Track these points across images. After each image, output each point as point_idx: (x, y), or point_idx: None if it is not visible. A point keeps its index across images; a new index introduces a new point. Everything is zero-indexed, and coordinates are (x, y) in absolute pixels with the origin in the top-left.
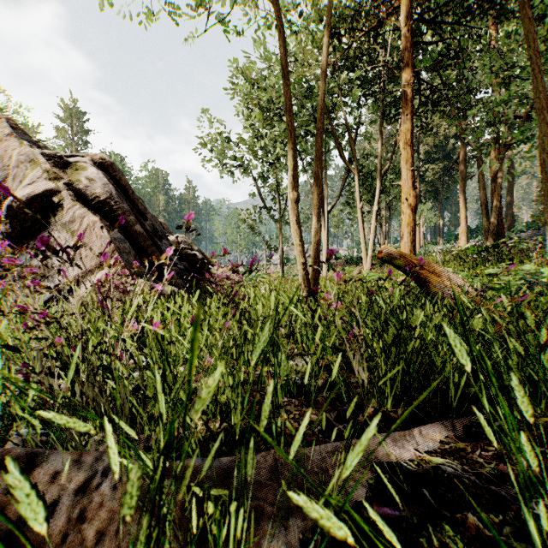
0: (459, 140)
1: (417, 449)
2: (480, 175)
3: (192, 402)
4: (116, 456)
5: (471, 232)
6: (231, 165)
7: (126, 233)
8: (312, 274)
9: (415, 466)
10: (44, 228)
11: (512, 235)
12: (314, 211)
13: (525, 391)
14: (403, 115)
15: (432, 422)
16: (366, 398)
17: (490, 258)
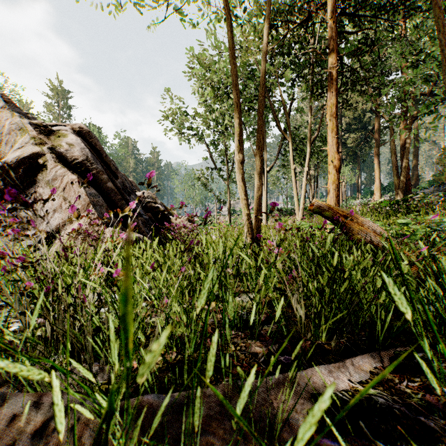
0: (374, 114)
1: (350, 379)
2: (392, 142)
3: (150, 338)
4: (60, 414)
5: (383, 189)
6: (188, 134)
7: (100, 189)
8: (255, 223)
9: (350, 396)
10: (32, 185)
11: (417, 191)
12: (257, 170)
13: (439, 325)
14: (329, 92)
15: (362, 353)
16: (304, 332)
17: (400, 210)
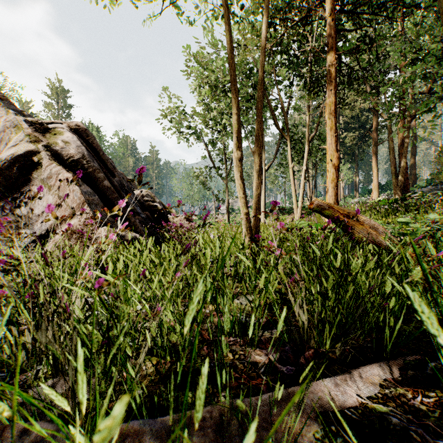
0: (372, 113)
1: (359, 394)
2: (390, 141)
3: (140, 349)
4: None
5: (381, 187)
6: (186, 133)
7: (96, 187)
8: (253, 222)
9: (360, 414)
10: (27, 183)
11: (415, 190)
12: (256, 168)
13: None
14: (328, 90)
15: (369, 363)
16: (306, 339)
17: (399, 208)
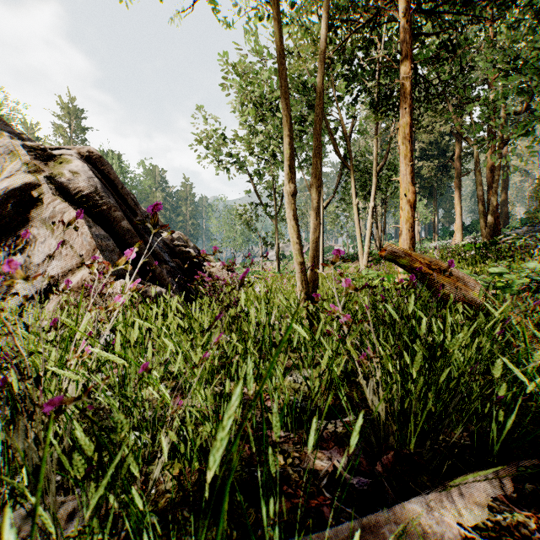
0: (454, 138)
1: (460, 522)
2: (477, 172)
3: (153, 462)
4: None
5: (465, 229)
6: (227, 162)
7: (112, 229)
8: (310, 274)
9: None
10: (25, 224)
11: (507, 232)
12: (313, 205)
13: None
14: (402, 108)
15: (469, 470)
16: (383, 436)
17: (489, 255)
